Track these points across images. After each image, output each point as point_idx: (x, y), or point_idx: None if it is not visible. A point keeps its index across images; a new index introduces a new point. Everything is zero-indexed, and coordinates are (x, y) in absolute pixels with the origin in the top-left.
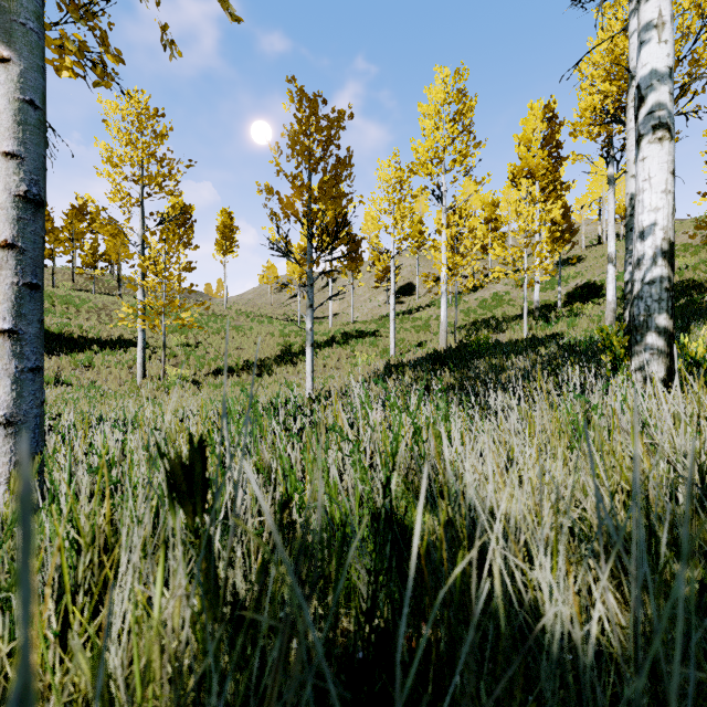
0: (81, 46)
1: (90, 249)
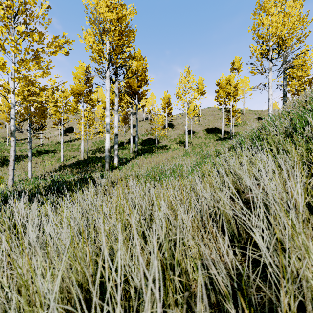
0: None
1: None
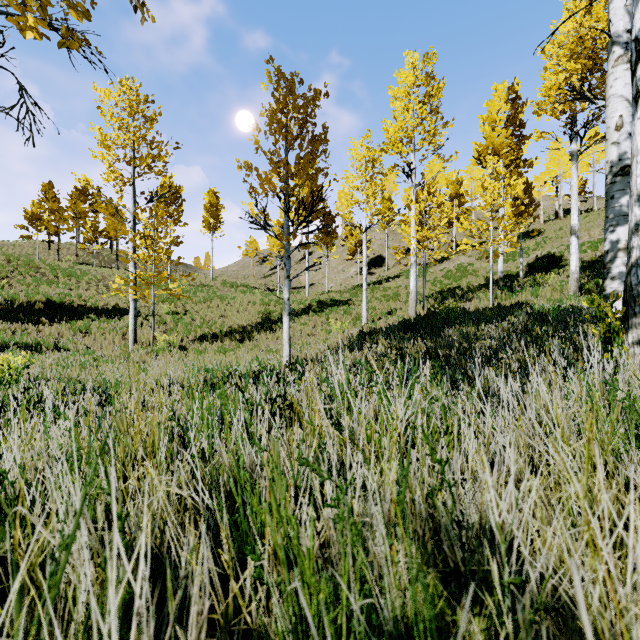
0: (42, 2)
1: (91, 226)
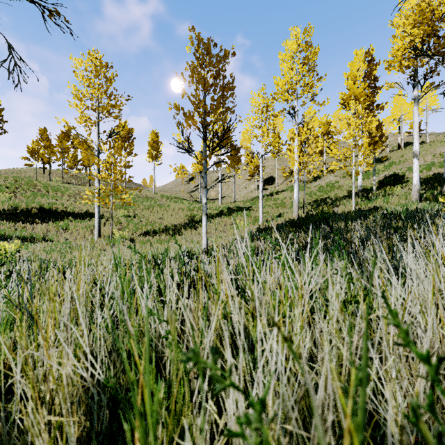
0: None
1: (71, 157)
